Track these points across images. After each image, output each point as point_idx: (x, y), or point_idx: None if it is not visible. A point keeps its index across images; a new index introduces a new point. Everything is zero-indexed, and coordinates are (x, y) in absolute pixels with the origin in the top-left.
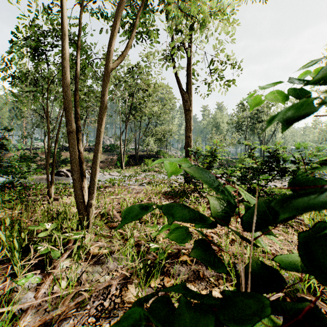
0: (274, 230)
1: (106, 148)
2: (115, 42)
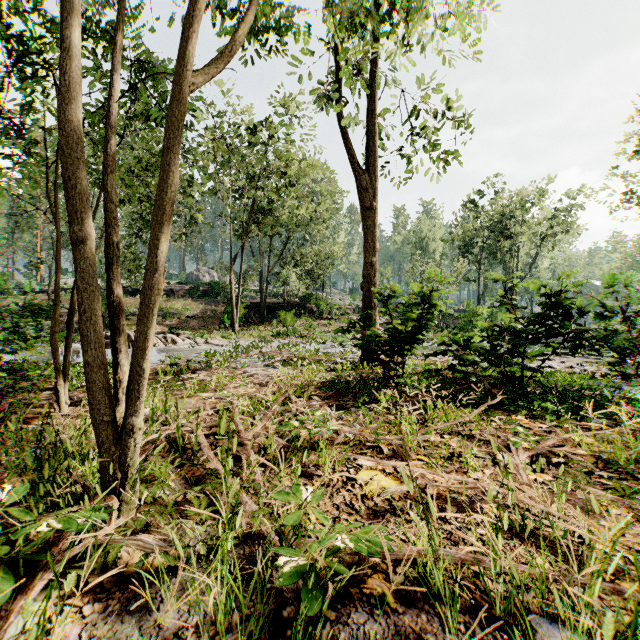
0: (595, 489)
1: (202, 291)
2: (195, 14)
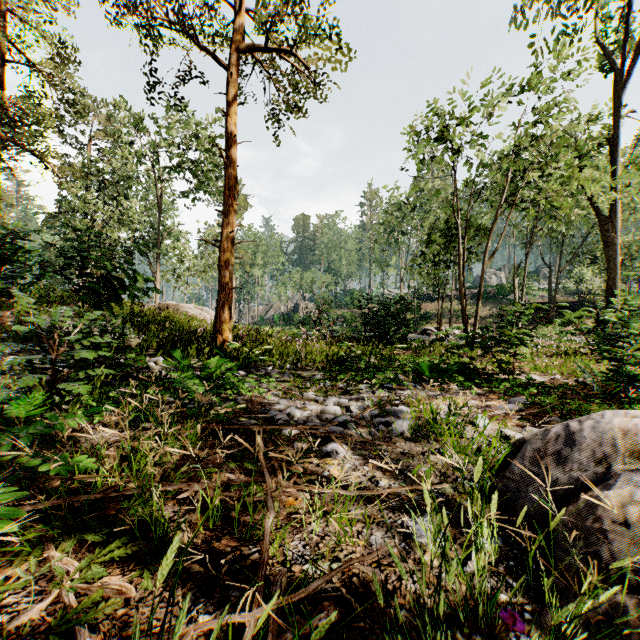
0: None
1: (488, 293)
2: (487, 249)
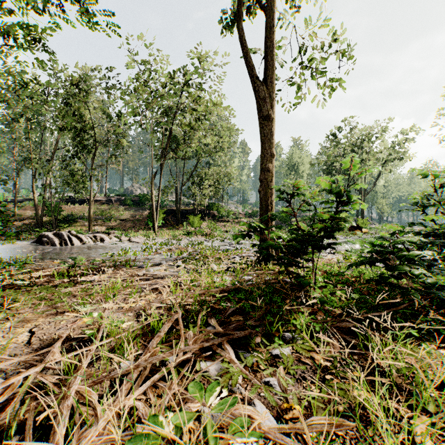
0: None
1: (133, 201)
2: None
